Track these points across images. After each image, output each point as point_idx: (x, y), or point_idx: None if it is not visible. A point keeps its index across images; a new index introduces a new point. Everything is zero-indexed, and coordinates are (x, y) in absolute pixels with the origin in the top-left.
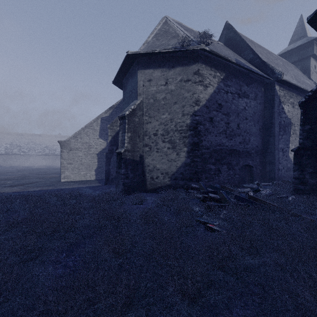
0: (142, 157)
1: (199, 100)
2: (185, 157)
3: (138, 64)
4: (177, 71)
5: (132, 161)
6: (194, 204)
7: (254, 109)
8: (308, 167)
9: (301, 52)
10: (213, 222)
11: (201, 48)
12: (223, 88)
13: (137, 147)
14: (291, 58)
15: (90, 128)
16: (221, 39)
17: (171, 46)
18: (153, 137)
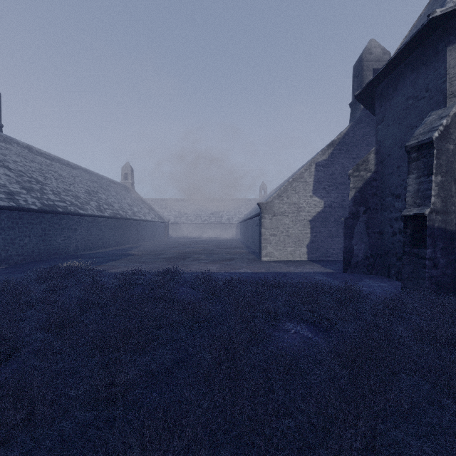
0: None
1: None
2: None
3: (448, 34)
4: None
5: (442, 232)
6: None
7: None
8: None
9: None
10: None
11: None
12: None
13: (451, 203)
14: None
15: (300, 180)
16: None
17: None
18: None
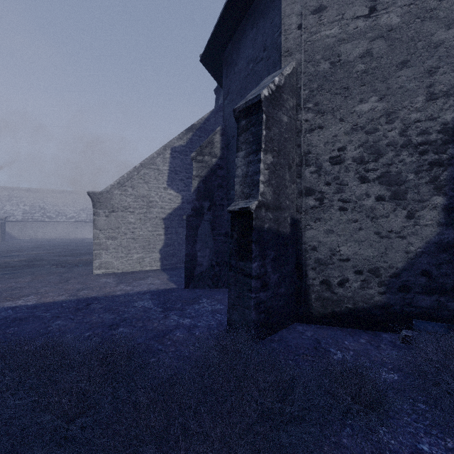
0: (297, 225)
1: None
2: (440, 224)
3: None
4: None
5: (274, 235)
6: None
7: None
8: None
9: None
10: None
11: None
12: None
13: (285, 196)
14: None
15: (151, 167)
16: None
17: None
18: (330, 168)
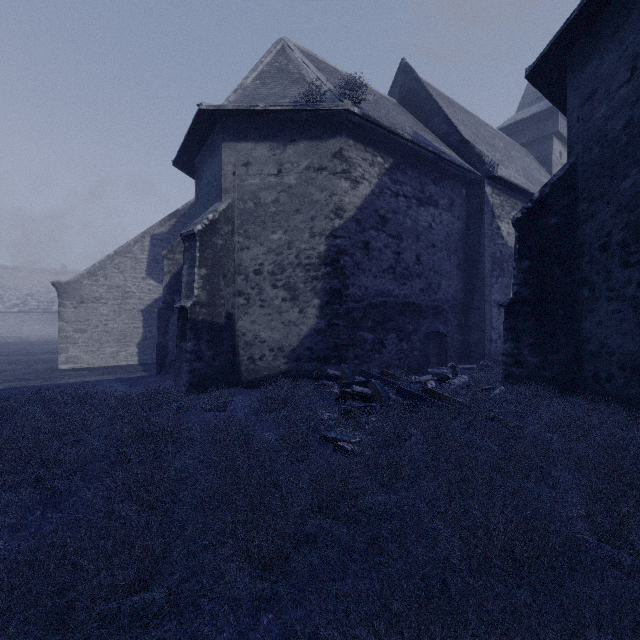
0: (232, 318)
1: (343, 207)
2: (317, 317)
3: (223, 131)
4: (301, 149)
5: (209, 325)
6: (325, 407)
7: (449, 228)
8: (527, 334)
9: (538, 127)
10: (351, 437)
11: (344, 109)
12: (389, 187)
13: (221, 297)
14: (522, 136)
15: (127, 255)
16: (393, 92)
17: (289, 99)
18: (254, 277)
